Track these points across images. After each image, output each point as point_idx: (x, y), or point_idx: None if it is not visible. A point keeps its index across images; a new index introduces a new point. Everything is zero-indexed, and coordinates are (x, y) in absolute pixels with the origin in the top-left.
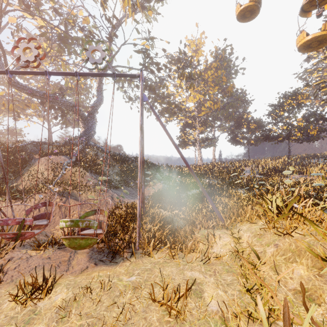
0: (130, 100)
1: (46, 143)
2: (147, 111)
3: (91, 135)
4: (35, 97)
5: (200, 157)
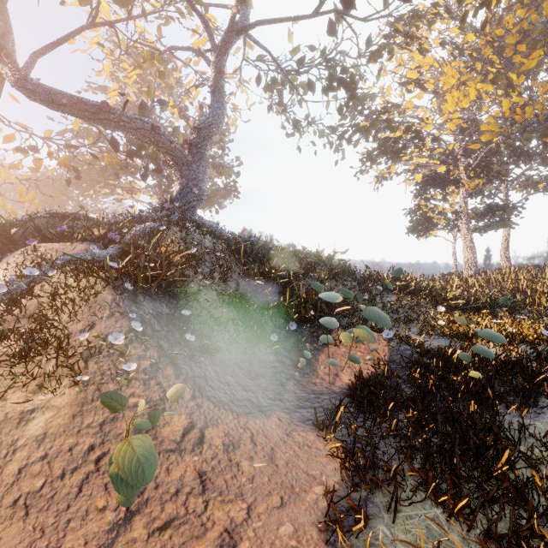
0: (296, 131)
1: (82, 218)
2: (336, 150)
3: (193, 198)
4: (63, 110)
5: (471, 254)
